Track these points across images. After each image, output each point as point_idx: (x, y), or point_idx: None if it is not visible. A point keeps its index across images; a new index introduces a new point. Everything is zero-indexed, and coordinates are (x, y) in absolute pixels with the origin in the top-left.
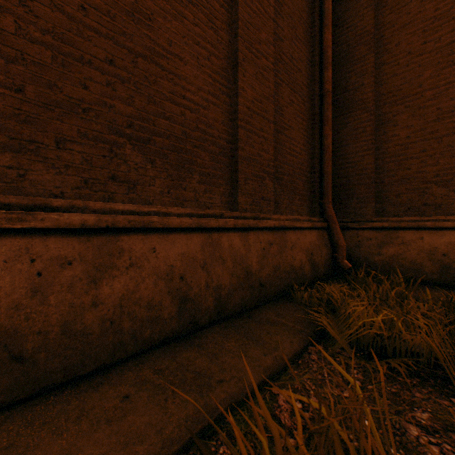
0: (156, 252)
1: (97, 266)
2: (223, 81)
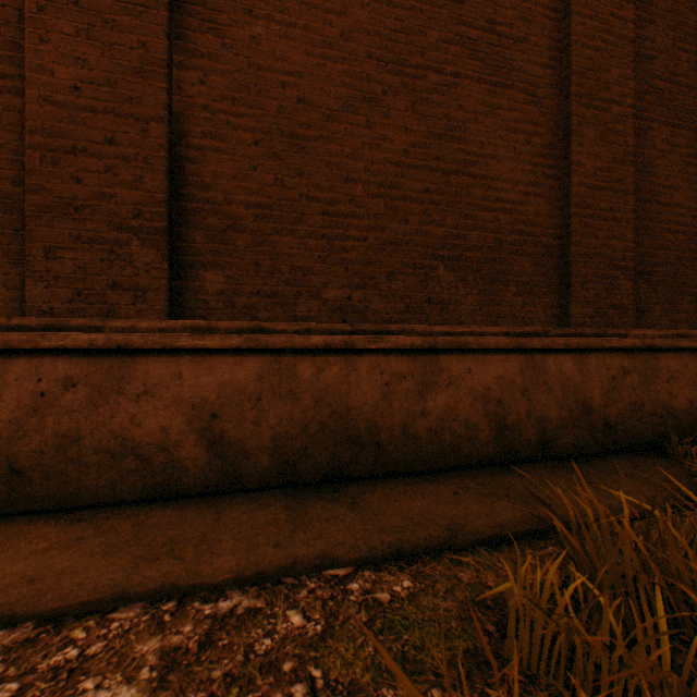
0: (471, 373)
1: (422, 382)
2: (548, 161)
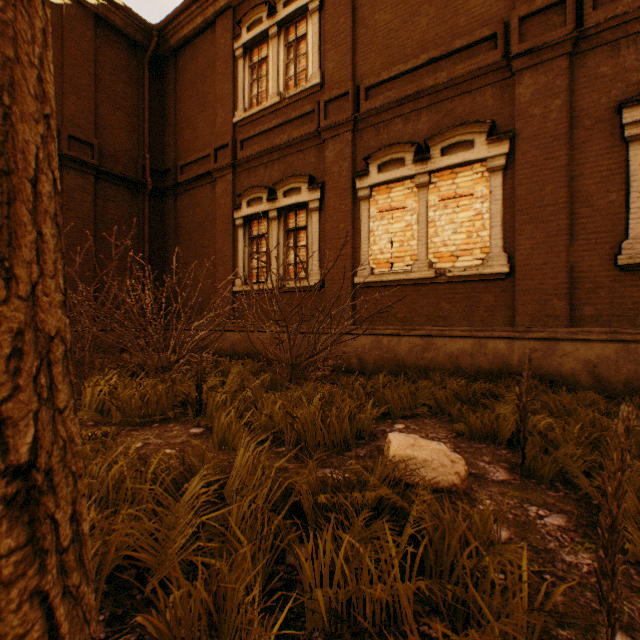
0: None
1: None
2: None
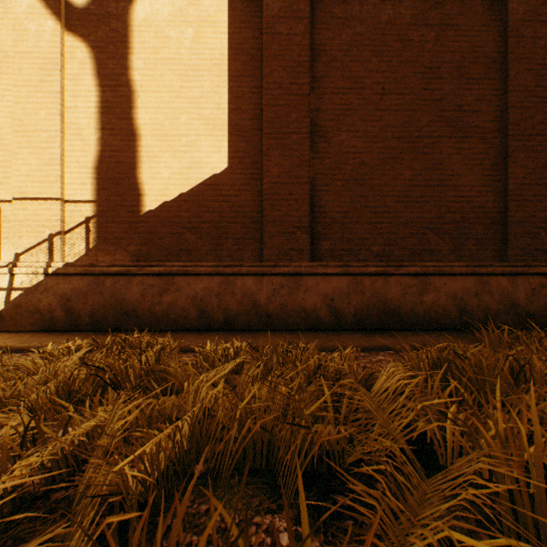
0: (446, 285)
1: (420, 288)
2: (493, 172)
